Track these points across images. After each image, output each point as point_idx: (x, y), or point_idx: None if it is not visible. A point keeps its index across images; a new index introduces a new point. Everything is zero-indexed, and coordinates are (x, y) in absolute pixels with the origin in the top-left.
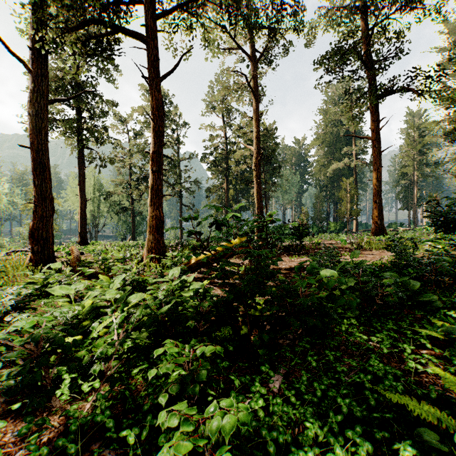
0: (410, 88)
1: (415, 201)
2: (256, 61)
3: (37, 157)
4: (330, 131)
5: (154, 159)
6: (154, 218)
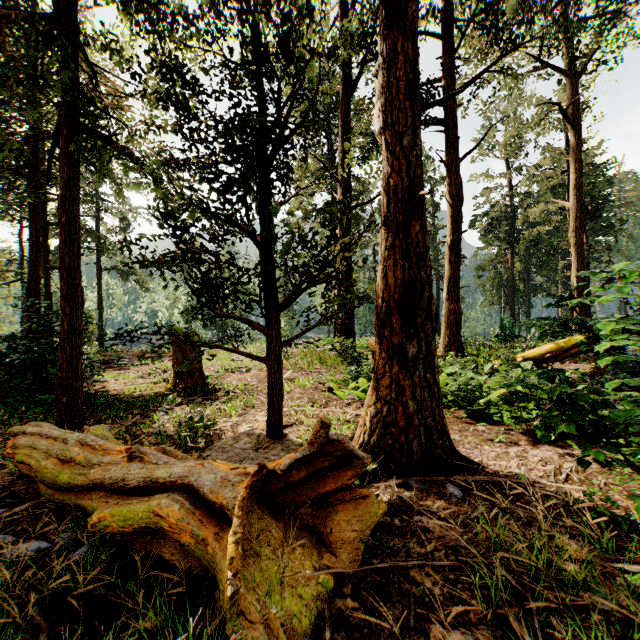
0: None
1: None
2: (575, 75)
3: (345, 260)
4: None
5: (451, 249)
6: (452, 312)
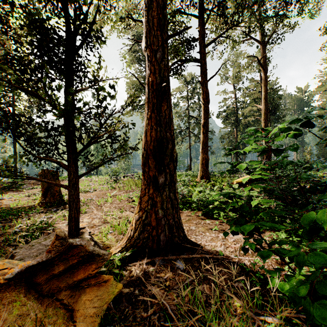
0: None
1: None
2: (264, 44)
3: None
4: None
5: (203, 126)
6: (204, 159)
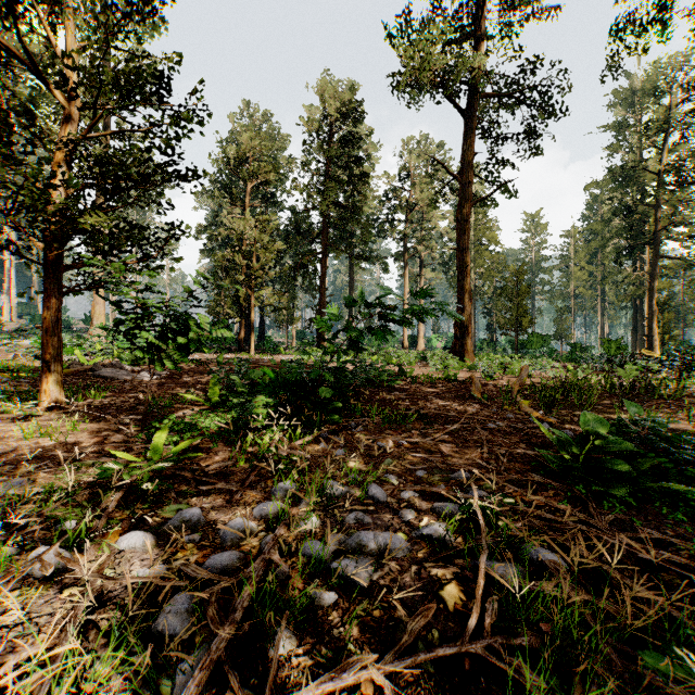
0: None
1: None
2: None
3: None
4: None
5: None
6: None
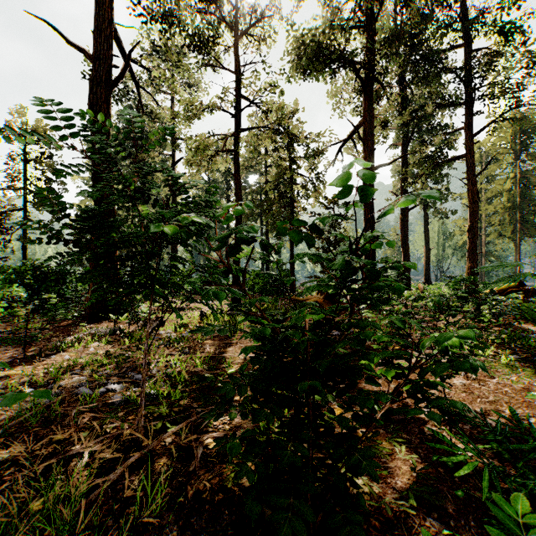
0: None
1: None
2: None
3: (403, 239)
4: None
5: (469, 230)
6: (469, 268)
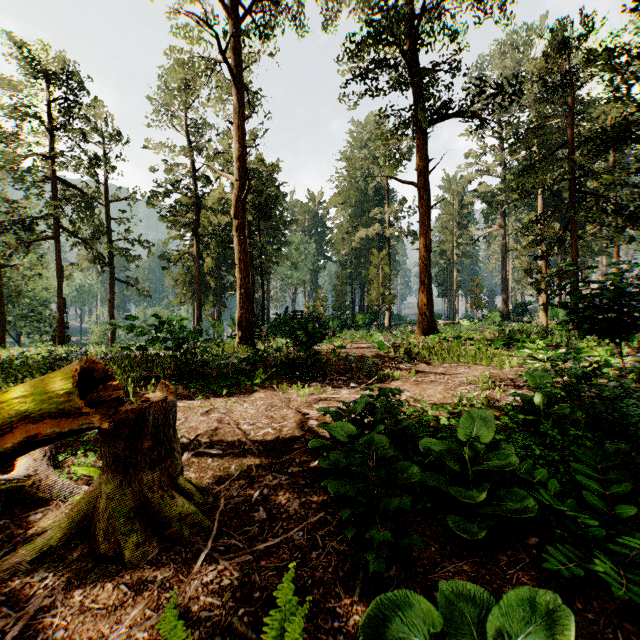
0: (473, 111)
1: (455, 287)
2: (237, 20)
3: None
4: (355, 185)
5: None
6: None
